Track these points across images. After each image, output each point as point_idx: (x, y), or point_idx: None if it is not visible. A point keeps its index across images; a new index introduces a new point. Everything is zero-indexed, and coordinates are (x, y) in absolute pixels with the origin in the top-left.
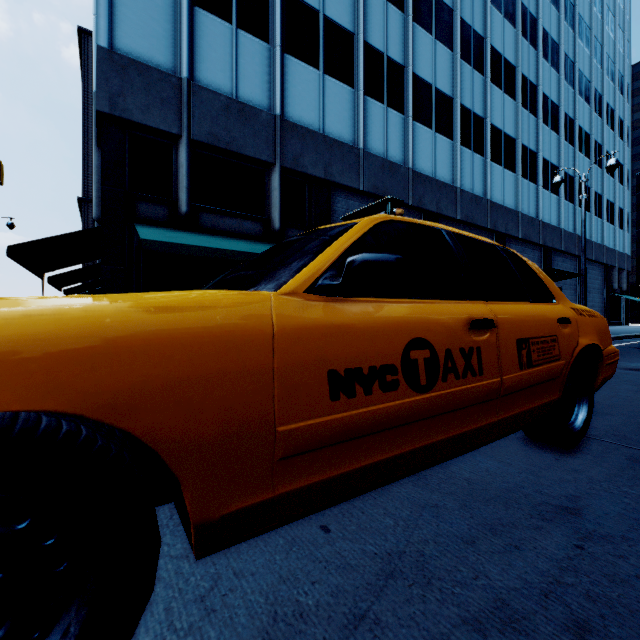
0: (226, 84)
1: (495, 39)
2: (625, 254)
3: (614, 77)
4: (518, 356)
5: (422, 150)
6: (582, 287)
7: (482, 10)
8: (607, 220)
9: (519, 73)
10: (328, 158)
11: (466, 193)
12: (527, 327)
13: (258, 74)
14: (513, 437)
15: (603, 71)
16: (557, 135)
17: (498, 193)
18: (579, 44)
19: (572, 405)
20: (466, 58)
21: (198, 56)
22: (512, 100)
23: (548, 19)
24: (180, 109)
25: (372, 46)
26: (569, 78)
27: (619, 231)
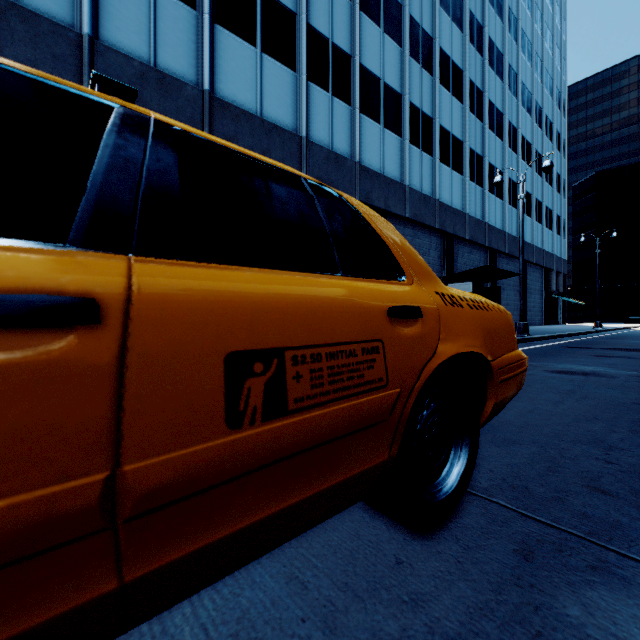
0: (142, 49)
1: (443, 41)
2: (562, 258)
3: (552, 92)
4: (228, 395)
5: (370, 144)
6: (520, 287)
7: (431, 10)
8: (546, 226)
9: (466, 77)
10: (266, 144)
11: (415, 192)
12: (283, 323)
13: (182, 42)
14: (360, 502)
15: (543, 85)
16: (502, 142)
17: (446, 194)
18: (522, 57)
19: (441, 452)
20: (415, 56)
21: (105, 11)
22: (460, 103)
23: (494, 29)
24: (80, 70)
25: (316, 30)
26: (513, 88)
27: (557, 237)
